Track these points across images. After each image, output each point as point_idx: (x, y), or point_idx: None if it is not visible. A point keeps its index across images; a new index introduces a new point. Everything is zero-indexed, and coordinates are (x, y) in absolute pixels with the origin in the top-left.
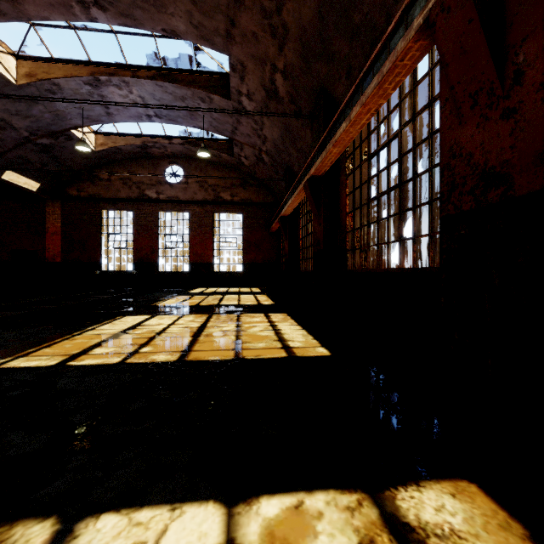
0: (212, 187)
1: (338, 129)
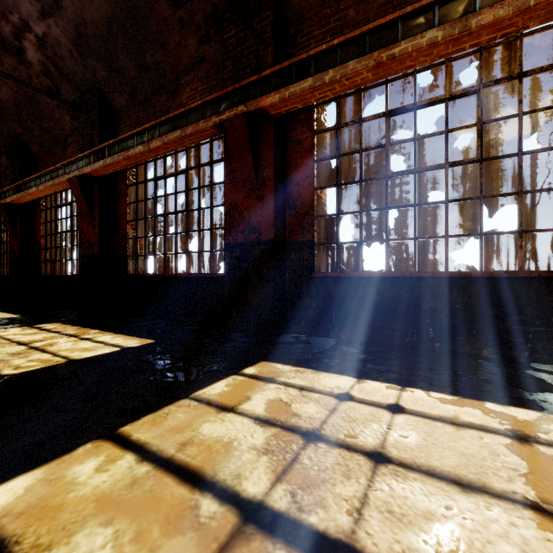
0: None
1: (31, 188)
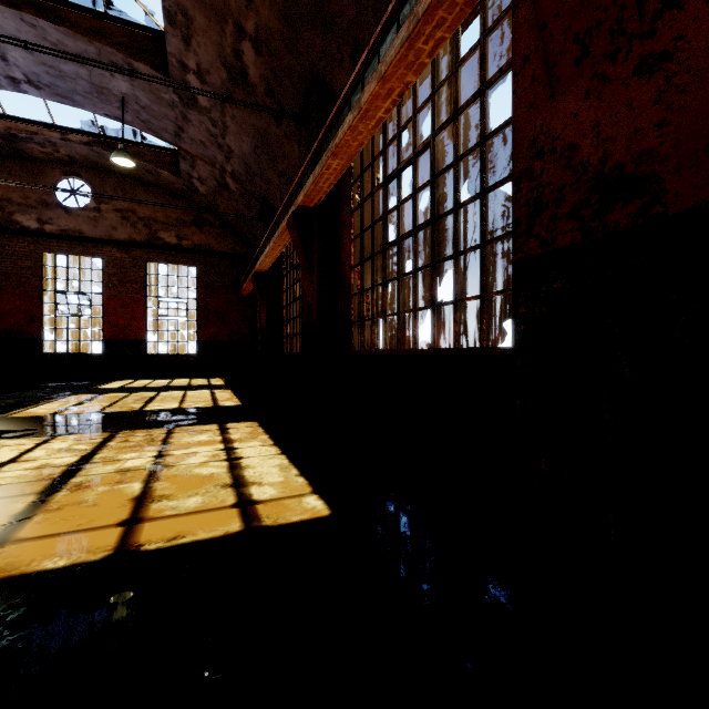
0: (144, 221)
1: (341, 126)
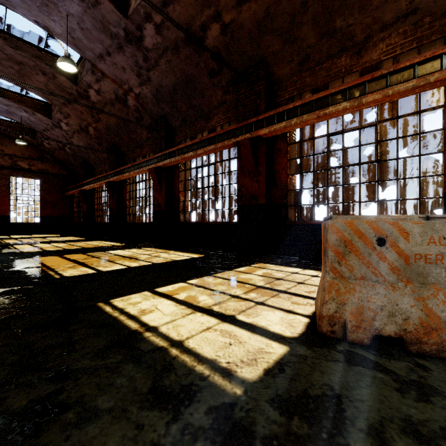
0: (9, 156)
1: (125, 173)
